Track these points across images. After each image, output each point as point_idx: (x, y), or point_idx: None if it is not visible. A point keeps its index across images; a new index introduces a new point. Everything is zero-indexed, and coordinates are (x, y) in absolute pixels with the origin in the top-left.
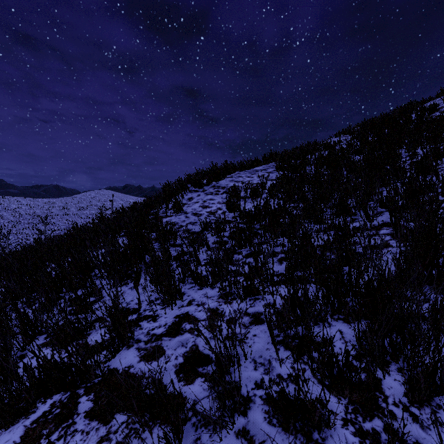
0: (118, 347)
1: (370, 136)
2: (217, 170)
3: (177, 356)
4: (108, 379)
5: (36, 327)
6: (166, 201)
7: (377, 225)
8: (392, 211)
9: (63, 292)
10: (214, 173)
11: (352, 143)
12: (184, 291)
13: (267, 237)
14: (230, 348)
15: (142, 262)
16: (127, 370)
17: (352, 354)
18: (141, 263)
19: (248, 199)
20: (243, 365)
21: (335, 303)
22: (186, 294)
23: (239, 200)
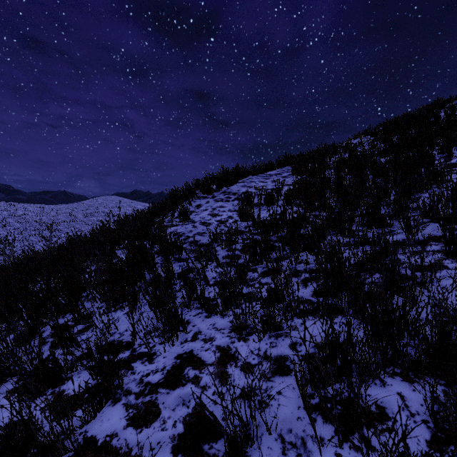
0: (101, 403)
1: (395, 137)
2: (228, 174)
3: (176, 421)
4: (82, 455)
5: (7, 366)
6: (172, 209)
7: (421, 239)
8: (440, 223)
9: (48, 317)
10: (225, 178)
11: (375, 145)
12: (189, 319)
13: (287, 252)
14: (248, 421)
15: (142, 280)
16: (109, 441)
17: (425, 437)
18: (141, 281)
19: (262, 206)
20: (265, 444)
21: (389, 352)
22: (191, 323)
23: (252, 208)
